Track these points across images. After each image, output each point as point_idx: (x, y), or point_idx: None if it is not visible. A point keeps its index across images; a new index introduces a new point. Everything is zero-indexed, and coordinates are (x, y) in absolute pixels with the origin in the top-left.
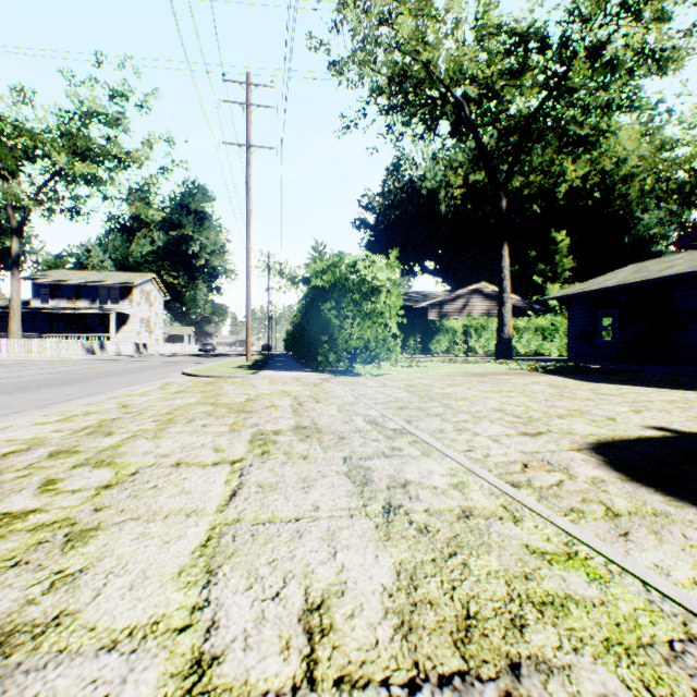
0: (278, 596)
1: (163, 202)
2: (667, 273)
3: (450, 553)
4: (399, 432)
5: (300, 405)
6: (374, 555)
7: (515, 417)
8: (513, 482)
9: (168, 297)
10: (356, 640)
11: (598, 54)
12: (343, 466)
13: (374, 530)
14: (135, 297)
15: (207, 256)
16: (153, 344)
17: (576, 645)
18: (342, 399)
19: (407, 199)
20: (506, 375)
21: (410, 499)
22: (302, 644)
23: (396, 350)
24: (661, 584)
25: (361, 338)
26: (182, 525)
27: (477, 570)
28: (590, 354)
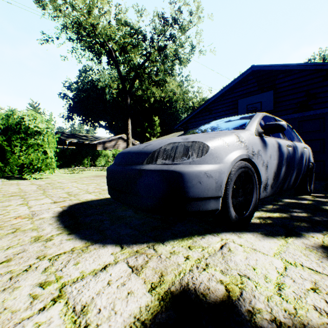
0: None
1: None
2: None
3: None
4: None
5: None
6: None
7: (68, 195)
8: None
9: None
10: None
11: (162, 51)
12: None
13: None
14: None
15: None
16: None
17: None
18: None
19: (91, 89)
20: None
21: None
22: None
23: (54, 165)
24: None
25: (27, 158)
26: None
27: None
28: None
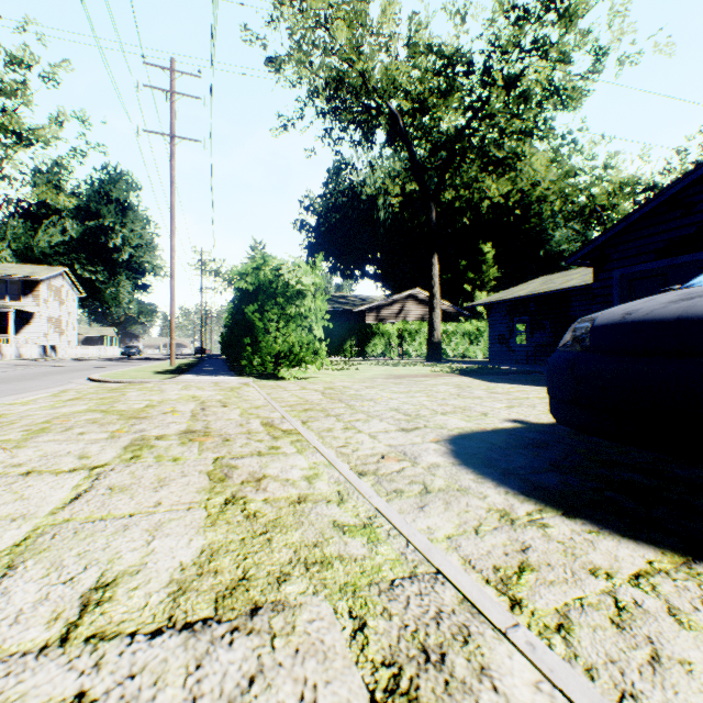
0: (72, 580)
1: (78, 187)
2: (565, 286)
3: (262, 532)
4: (288, 433)
5: (202, 410)
6: (189, 540)
7: (405, 415)
8: (362, 472)
9: (83, 294)
10: (127, 606)
11: (514, 85)
12: (210, 466)
13: (203, 519)
14: (41, 293)
15: (131, 250)
16: (64, 347)
17: (319, 589)
18: (252, 402)
19: (348, 204)
20: (426, 376)
21: (257, 491)
22: (73, 614)
23: (322, 353)
24: (419, 540)
25: (285, 341)
26: (2, 529)
27: (277, 543)
28: (507, 357)
